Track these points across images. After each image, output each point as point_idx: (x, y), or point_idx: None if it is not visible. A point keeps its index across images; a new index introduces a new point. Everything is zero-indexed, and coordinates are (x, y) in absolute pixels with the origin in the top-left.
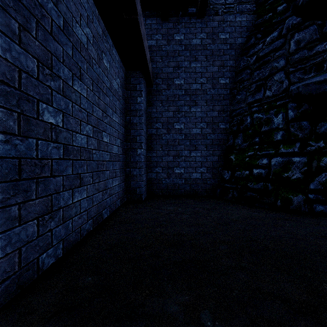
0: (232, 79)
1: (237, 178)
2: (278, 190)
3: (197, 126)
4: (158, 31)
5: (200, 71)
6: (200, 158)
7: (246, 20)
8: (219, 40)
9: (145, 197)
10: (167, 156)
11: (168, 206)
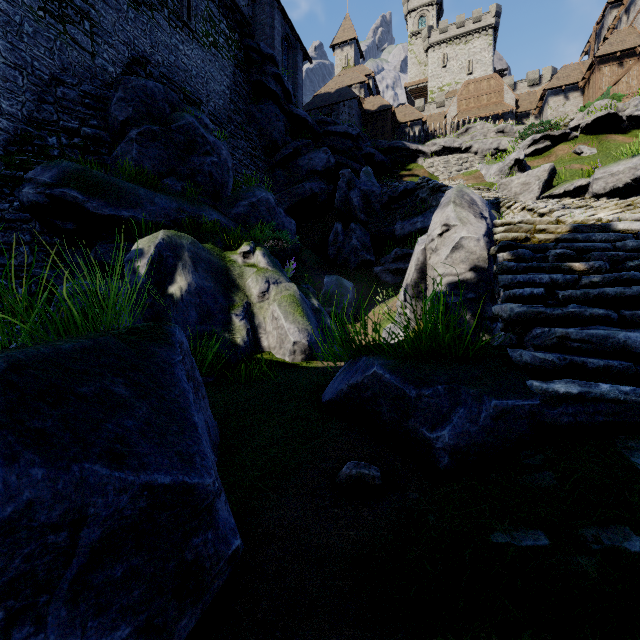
0: None
1: None
2: None
3: None
4: None
5: None
6: None
7: None
8: None
9: None
10: None
11: None
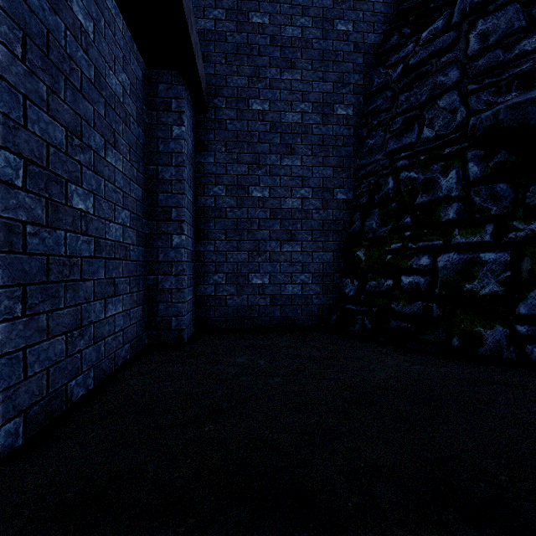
0: (359, 108)
1: (371, 292)
2: (452, 317)
3: (294, 194)
4: (219, 3)
5: (299, 89)
6: (300, 255)
7: (383, 1)
8: (336, 33)
9: (192, 334)
10: (236, 250)
11: (238, 354)
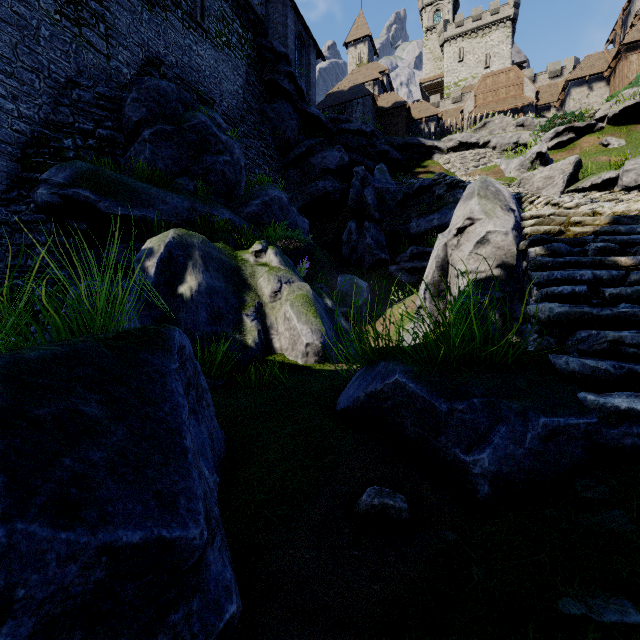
0: None
1: None
2: None
3: None
4: None
5: None
6: None
7: (7, 165)
8: None
9: None
10: None
11: None
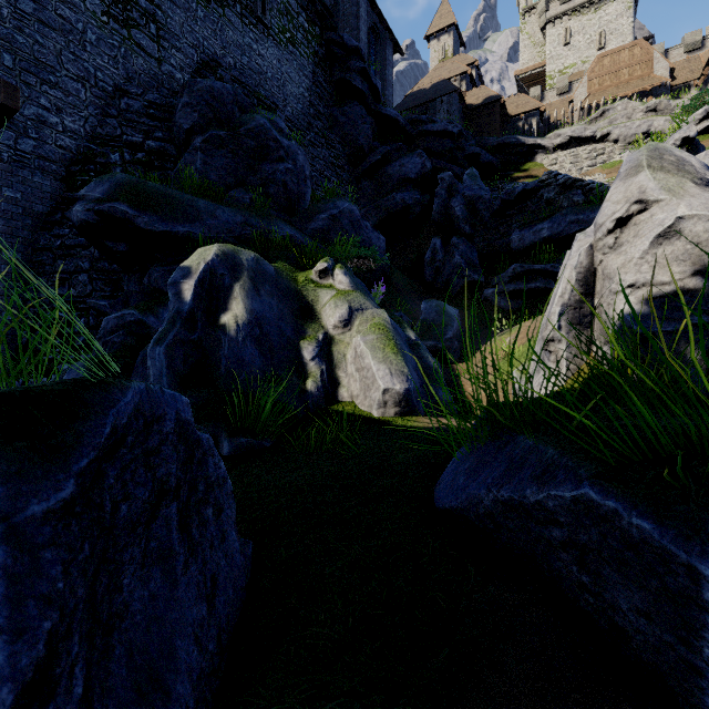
0: (28, 256)
1: None
2: None
3: None
4: None
5: None
6: None
7: (51, 185)
8: (5, 198)
9: None
10: None
11: None
